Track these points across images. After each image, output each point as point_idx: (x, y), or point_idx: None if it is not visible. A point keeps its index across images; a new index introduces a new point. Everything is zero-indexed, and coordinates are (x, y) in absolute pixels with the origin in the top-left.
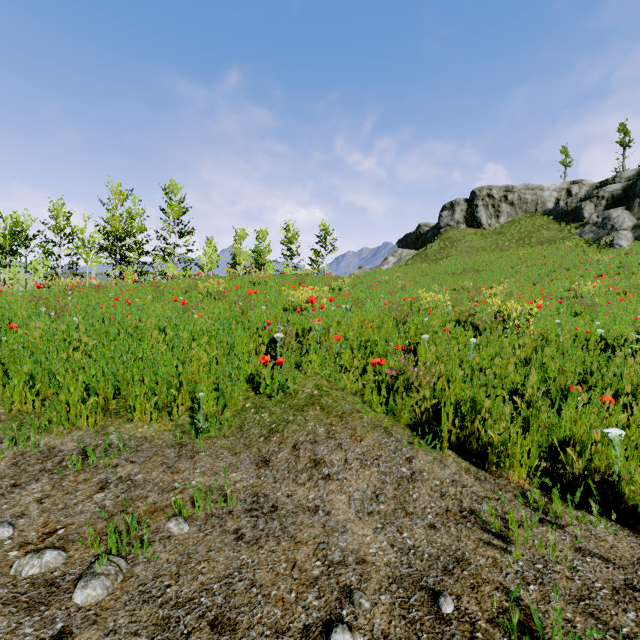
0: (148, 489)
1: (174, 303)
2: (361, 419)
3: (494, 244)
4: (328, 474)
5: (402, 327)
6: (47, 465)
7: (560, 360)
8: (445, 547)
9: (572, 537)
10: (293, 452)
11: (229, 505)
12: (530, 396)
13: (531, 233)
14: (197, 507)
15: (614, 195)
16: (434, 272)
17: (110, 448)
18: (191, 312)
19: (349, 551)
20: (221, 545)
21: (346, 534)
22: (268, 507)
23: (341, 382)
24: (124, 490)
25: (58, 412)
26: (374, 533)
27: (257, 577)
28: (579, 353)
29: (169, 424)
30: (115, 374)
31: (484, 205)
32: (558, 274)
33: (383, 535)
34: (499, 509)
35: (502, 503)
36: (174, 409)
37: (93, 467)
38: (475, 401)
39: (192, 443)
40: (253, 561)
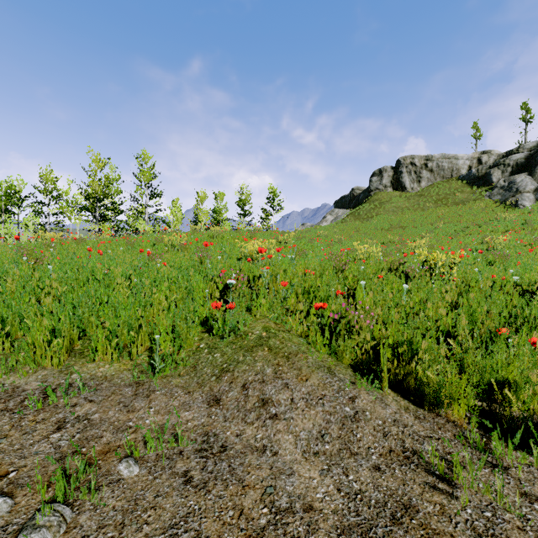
0: (103, 428)
1: (142, 254)
2: (306, 359)
3: (416, 204)
4: (275, 413)
5: (341, 274)
6: (9, 404)
7: (487, 304)
8: (391, 492)
9: (516, 480)
10: (242, 391)
11: (180, 445)
12: (461, 337)
13: (448, 195)
14: (148, 448)
15: (518, 163)
16: (365, 228)
17: (71, 387)
18: (156, 261)
19: (296, 496)
20: (169, 489)
21: (293, 477)
22: (217, 447)
23: (287, 324)
24: (80, 430)
25: (25, 353)
26: (320, 475)
27: (203, 527)
28: (500, 298)
29: (129, 363)
30: (80, 317)
31: (408, 172)
32: (471, 230)
33: (329, 478)
34: (440, 449)
35: (443, 443)
36: (133, 350)
37: (53, 406)
38: (411, 342)
39: (149, 382)
40: (200, 508)
